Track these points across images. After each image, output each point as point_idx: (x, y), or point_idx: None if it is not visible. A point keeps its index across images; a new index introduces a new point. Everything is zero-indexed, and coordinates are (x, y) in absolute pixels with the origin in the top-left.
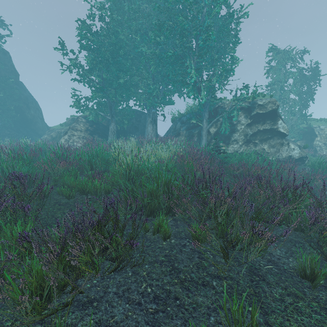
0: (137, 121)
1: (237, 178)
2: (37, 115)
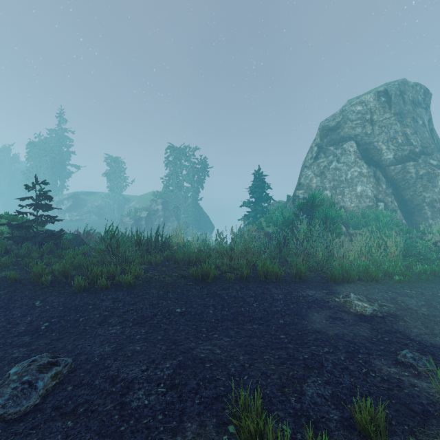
0: None
1: None
2: None
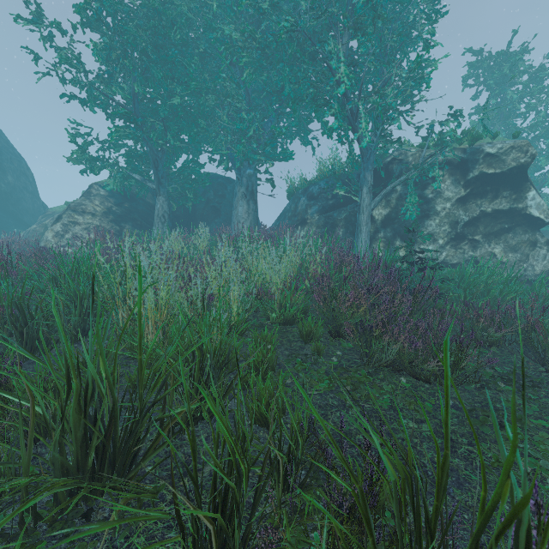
0: (218, 197)
1: (493, 347)
2: (21, 186)
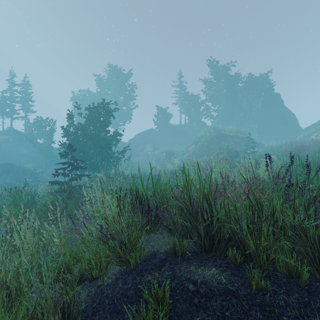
0: None
1: None
2: (294, 123)
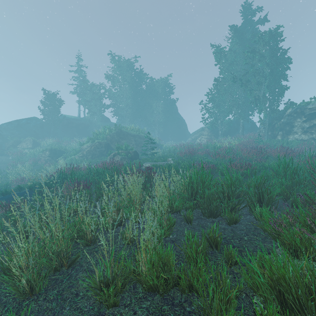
0: (237, 125)
1: None
2: (185, 128)
